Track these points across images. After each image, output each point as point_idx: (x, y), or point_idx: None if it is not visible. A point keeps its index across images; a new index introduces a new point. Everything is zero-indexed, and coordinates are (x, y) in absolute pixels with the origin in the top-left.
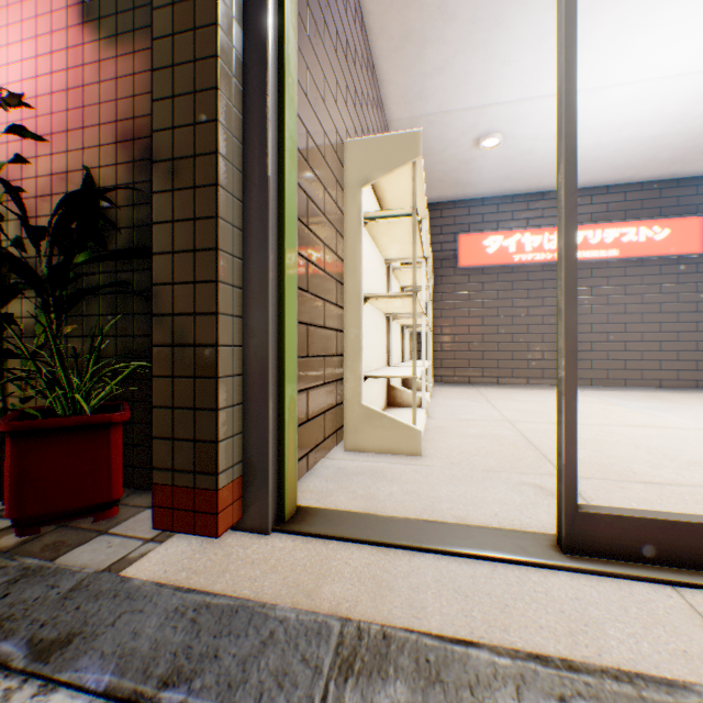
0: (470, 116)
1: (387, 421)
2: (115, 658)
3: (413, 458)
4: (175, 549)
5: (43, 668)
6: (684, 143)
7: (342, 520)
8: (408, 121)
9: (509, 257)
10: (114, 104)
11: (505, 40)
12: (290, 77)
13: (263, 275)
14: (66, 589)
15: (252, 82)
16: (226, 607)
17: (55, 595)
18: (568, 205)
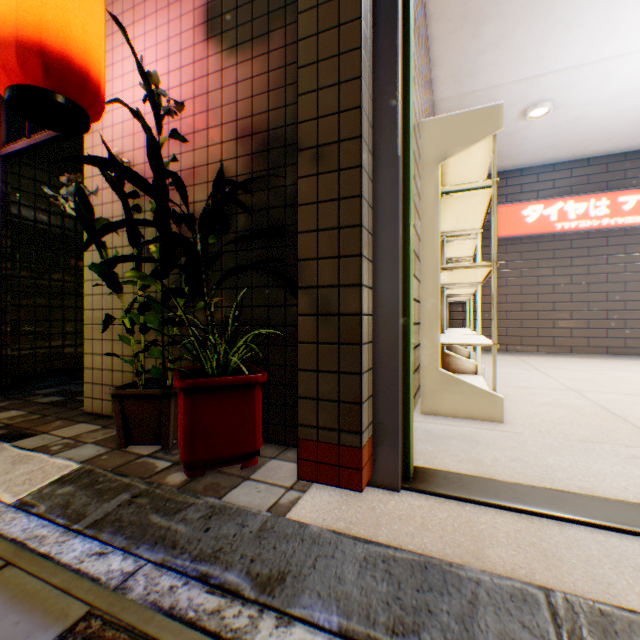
0: (520, 88)
1: (465, 387)
2: (333, 600)
3: (495, 424)
4: (320, 499)
5: (272, 601)
6: None
7: (465, 482)
8: (454, 99)
9: (549, 226)
10: (234, 106)
11: (570, 5)
12: (411, 61)
13: (392, 248)
14: (255, 528)
15: (381, 70)
16: (413, 562)
17: (248, 534)
18: None
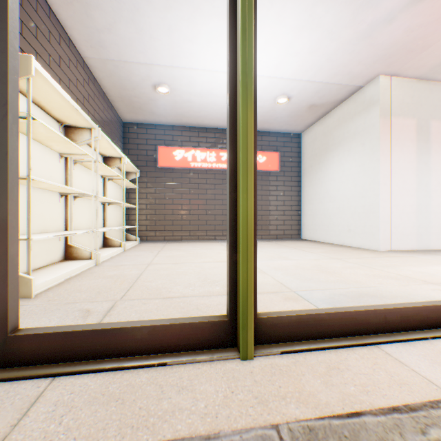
0: (144, 69)
1: None
2: None
3: (21, 300)
4: None
5: None
6: (266, 113)
7: None
8: (99, 61)
9: (188, 163)
10: None
11: (146, 22)
12: None
13: None
14: None
15: None
16: None
17: None
18: (3, 113)
